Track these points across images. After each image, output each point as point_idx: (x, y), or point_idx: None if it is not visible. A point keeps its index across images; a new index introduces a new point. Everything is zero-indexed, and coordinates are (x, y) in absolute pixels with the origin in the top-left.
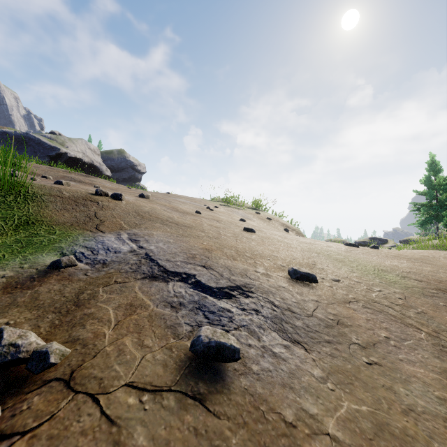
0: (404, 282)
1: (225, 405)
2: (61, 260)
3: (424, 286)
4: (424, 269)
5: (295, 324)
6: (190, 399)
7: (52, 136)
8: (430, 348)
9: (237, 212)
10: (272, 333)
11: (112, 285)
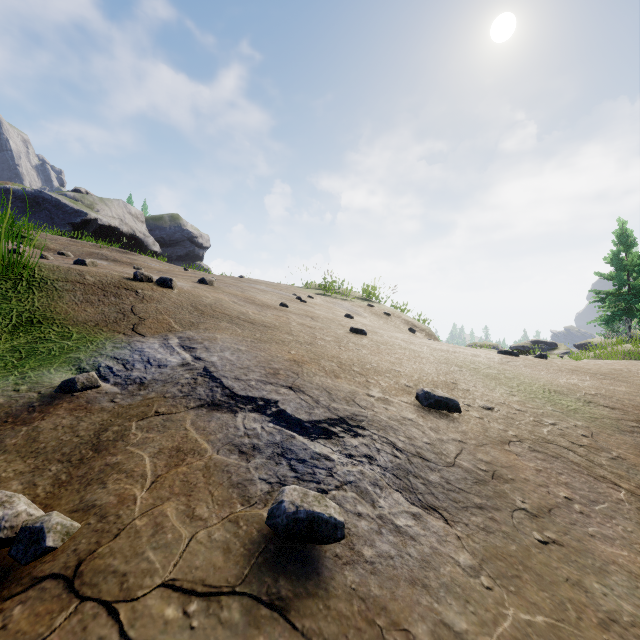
0: (588, 410)
1: (320, 618)
2: (76, 380)
3: (620, 415)
4: (617, 390)
5: (429, 478)
6: (265, 607)
7: (76, 195)
8: (635, 515)
9: (341, 305)
10: (393, 494)
11: (152, 417)
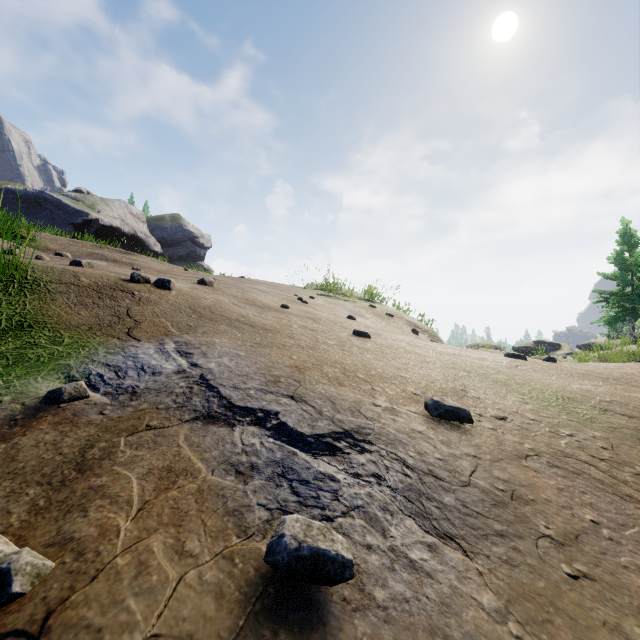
0: (605, 419)
1: None
2: (63, 390)
3: (638, 425)
4: (632, 397)
5: (443, 501)
6: None
7: (78, 196)
8: None
9: (343, 305)
10: (405, 520)
11: (142, 432)
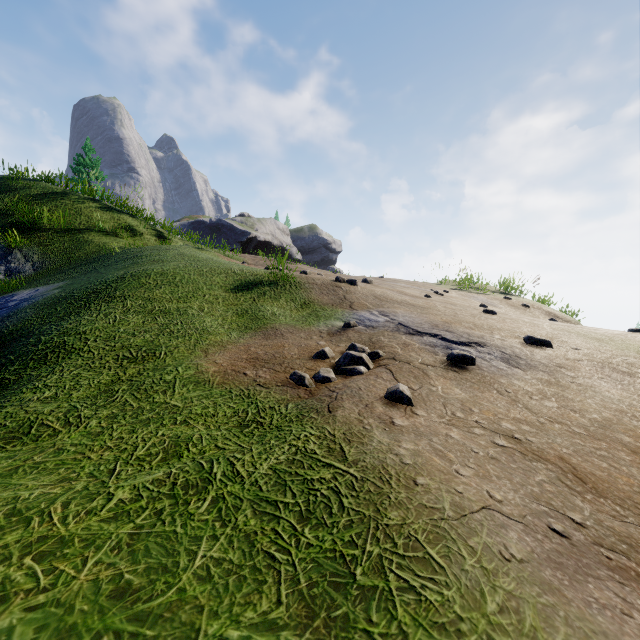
0: None
1: (468, 374)
2: (350, 323)
3: None
4: None
5: (519, 362)
6: (450, 370)
7: (242, 219)
8: None
9: (476, 298)
10: (499, 362)
11: (387, 336)
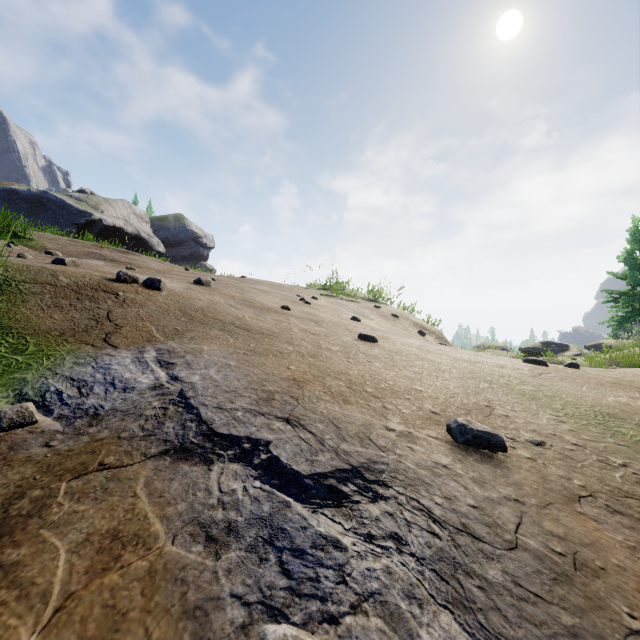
0: None
1: None
2: (2, 415)
3: None
4: None
5: (487, 576)
6: None
7: (81, 196)
8: None
9: (347, 306)
10: (440, 615)
11: (92, 474)
